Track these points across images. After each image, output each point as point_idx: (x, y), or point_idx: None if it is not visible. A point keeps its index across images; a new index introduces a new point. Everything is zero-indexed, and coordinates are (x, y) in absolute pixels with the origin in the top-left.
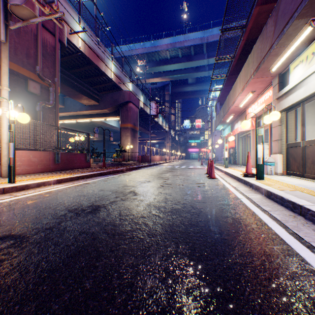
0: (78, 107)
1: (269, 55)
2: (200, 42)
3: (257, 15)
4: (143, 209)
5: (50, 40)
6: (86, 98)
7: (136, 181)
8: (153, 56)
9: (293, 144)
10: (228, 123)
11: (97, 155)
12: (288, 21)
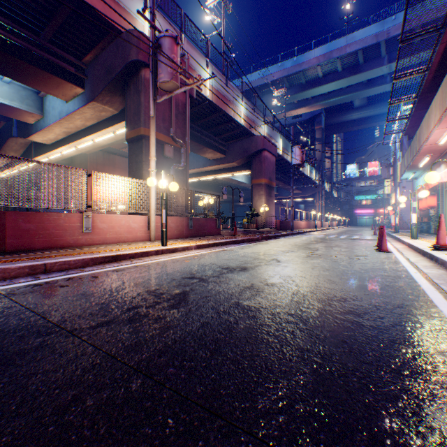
0: (201, 163)
1: None
2: (374, 41)
3: None
4: (289, 272)
5: (181, 97)
6: (211, 151)
7: (277, 250)
8: (296, 79)
9: None
10: (422, 169)
11: (223, 221)
12: None
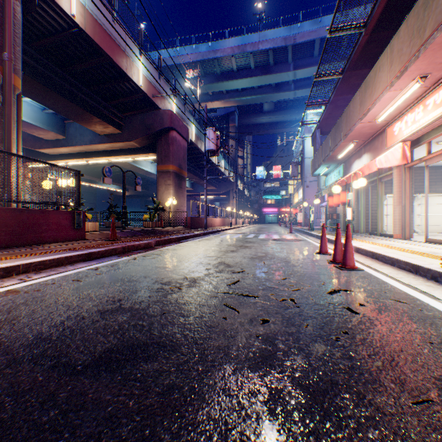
0: (87, 138)
1: None
2: (283, 44)
3: None
4: None
5: None
6: (99, 120)
7: (160, 280)
8: (212, 67)
9: None
10: (338, 162)
11: (118, 217)
12: None
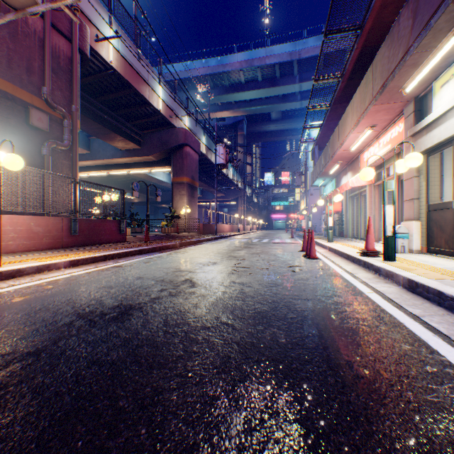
0: (109, 153)
1: (404, 66)
2: (289, 59)
3: (380, 9)
4: (206, 313)
5: (64, 48)
6: (122, 139)
7: (195, 262)
8: (221, 80)
9: (438, 206)
10: (331, 176)
11: (138, 224)
12: (439, 6)
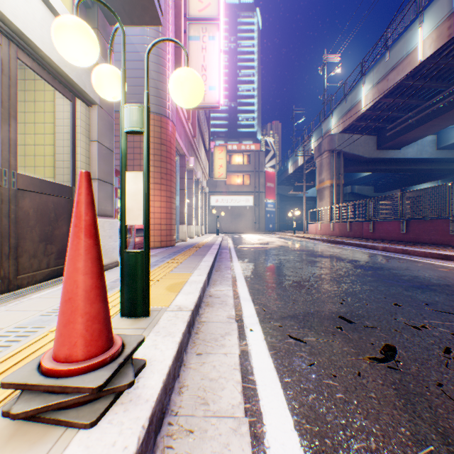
0: None
1: None
2: None
3: None
4: (329, 270)
5: None
6: None
7: None
8: None
9: None
10: None
11: None
12: None
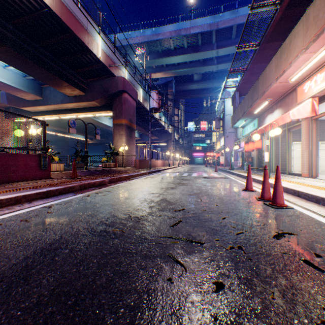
0: (59, 99)
1: None
2: (209, 29)
3: None
4: None
5: None
6: (67, 84)
7: (105, 221)
8: (155, 46)
9: None
10: (253, 117)
11: (82, 159)
12: None
